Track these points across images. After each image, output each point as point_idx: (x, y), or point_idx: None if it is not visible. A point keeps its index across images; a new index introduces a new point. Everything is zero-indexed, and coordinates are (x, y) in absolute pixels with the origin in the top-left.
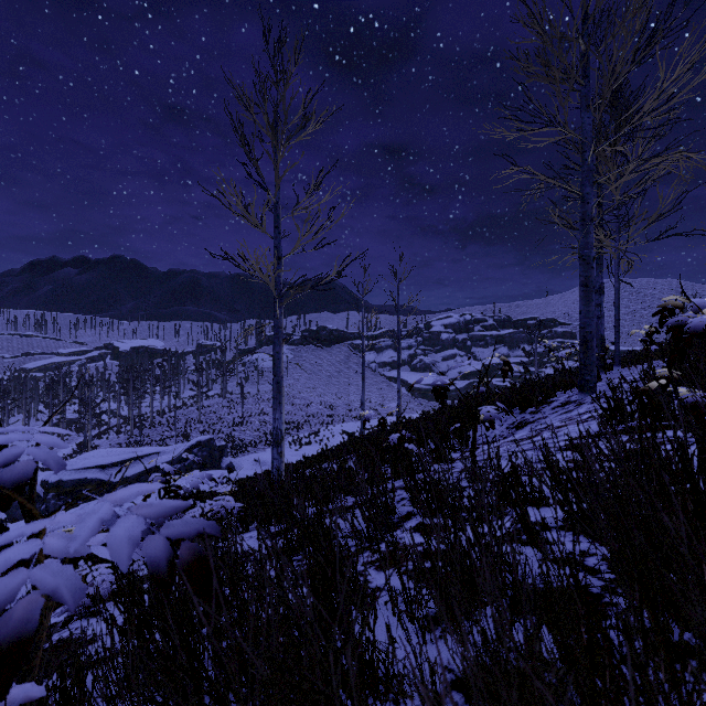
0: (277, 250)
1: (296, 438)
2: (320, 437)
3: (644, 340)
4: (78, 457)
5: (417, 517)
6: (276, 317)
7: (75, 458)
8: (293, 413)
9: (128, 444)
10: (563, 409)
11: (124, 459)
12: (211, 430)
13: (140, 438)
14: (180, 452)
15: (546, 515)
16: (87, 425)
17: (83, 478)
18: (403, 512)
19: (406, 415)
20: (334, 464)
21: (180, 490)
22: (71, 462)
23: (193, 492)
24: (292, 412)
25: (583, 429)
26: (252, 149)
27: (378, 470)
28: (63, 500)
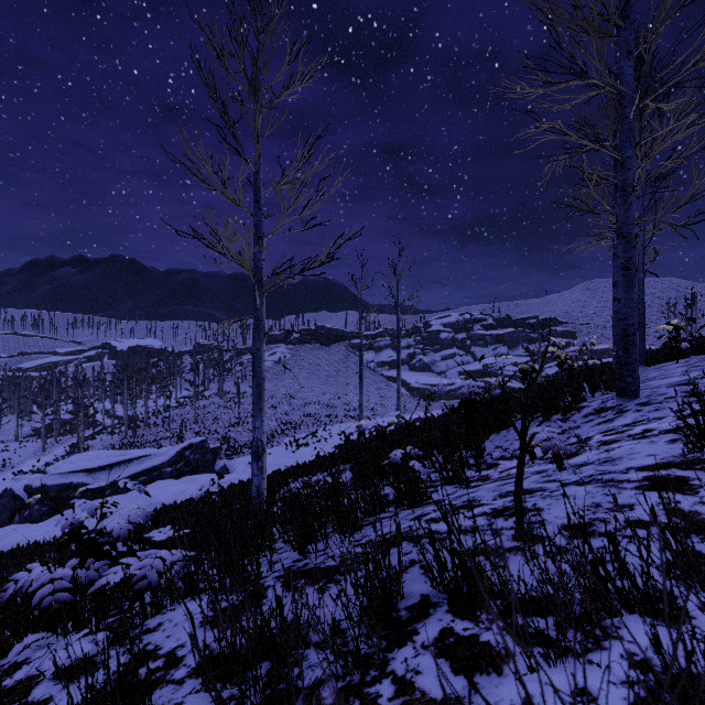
0: (257, 229)
1: (293, 439)
2: (317, 438)
3: (673, 336)
4: (65, 460)
5: (439, 614)
6: (256, 307)
7: (61, 461)
8: (291, 413)
9: (122, 445)
10: (599, 418)
11: (112, 462)
12: (206, 431)
13: (134, 439)
14: (171, 455)
15: (699, 653)
16: (79, 426)
17: (68, 482)
18: (414, 595)
19: (405, 415)
20: (327, 477)
21: (108, 533)
22: (56, 466)
23: (129, 534)
24: (290, 412)
25: (648, 449)
26: (225, 105)
27: (377, 495)
28: (47, 505)
